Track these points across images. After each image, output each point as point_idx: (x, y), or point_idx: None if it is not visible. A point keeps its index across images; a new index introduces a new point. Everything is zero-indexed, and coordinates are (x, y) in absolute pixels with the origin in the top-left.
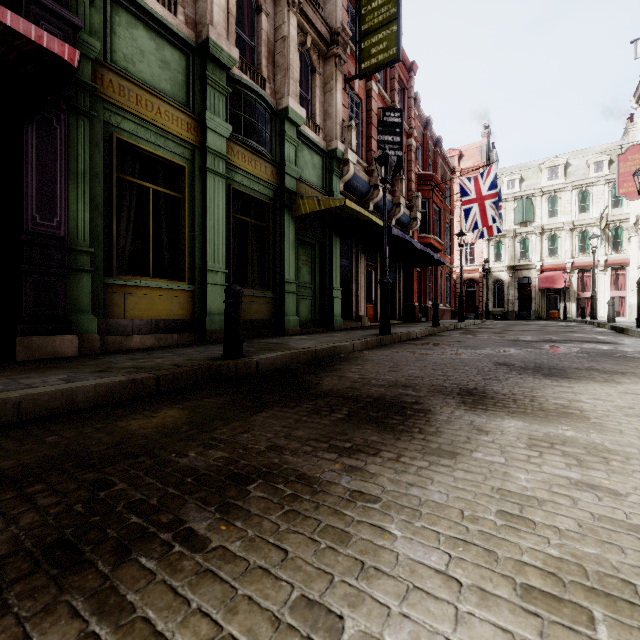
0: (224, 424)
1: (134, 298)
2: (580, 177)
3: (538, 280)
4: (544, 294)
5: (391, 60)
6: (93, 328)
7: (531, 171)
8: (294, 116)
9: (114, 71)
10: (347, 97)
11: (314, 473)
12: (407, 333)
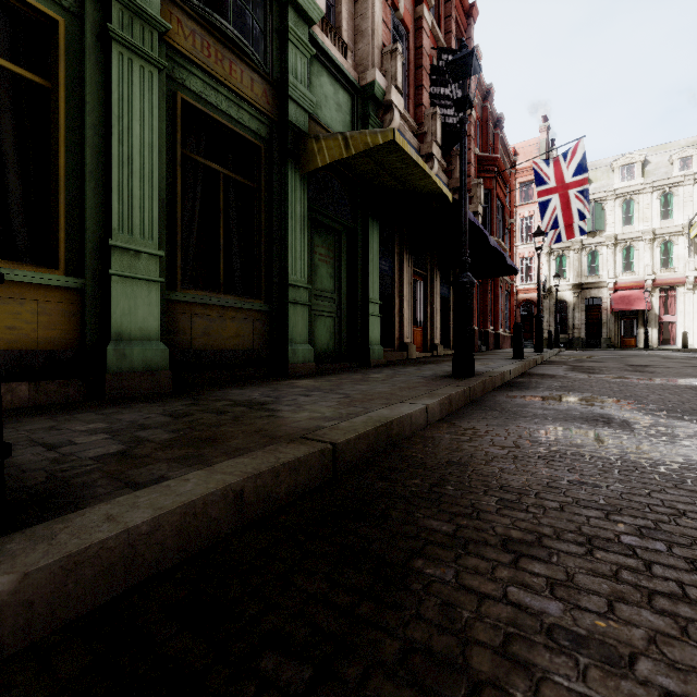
0: None
1: None
2: (661, 177)
3: (611, 301)
4: (618, 318)
5: None
6: None
7: (600, 171)
8: None
9: None
10: (389, 12)
11: None
12: (501, 373)
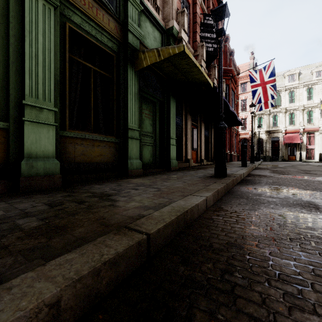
0: None
1: None
2: (307, 80)
3: (284, 138)
4: (287, 146)
5: None
6: None
7: (278, 77)
8: None
9: None
10: None
11: None
12: (240, 175)
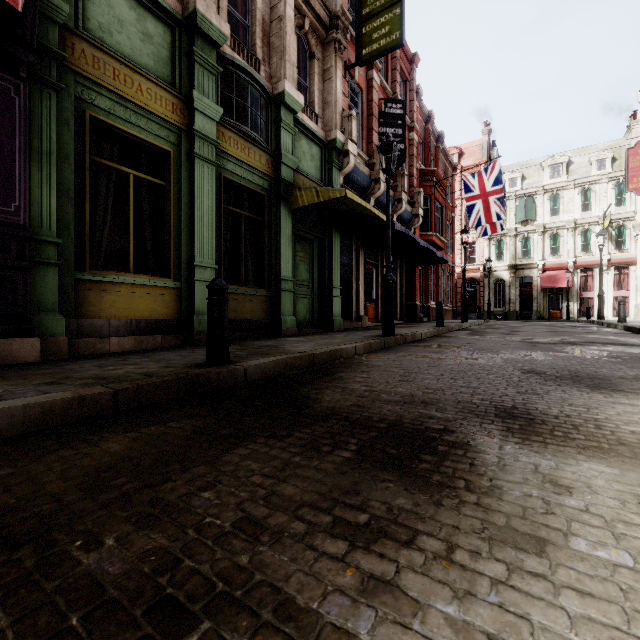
0: (181, 470)
1: (111, 296)
2: (582, 175)
3: (540, 279)
4: (546, 294)
5: (394, 45)
6: (60, 329)
7: (533, 169)
8: (291, 102)
9: (87, 40)
10: (347, 85)
11: (308, 599)
12: (412, 334)
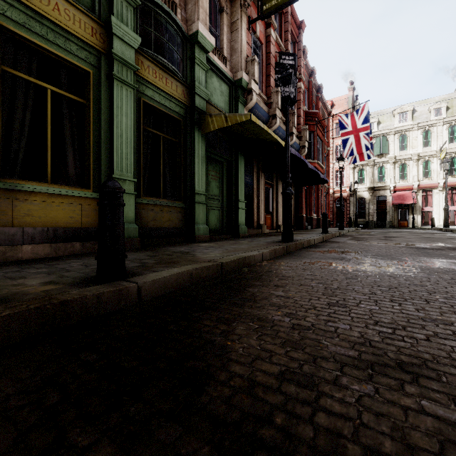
0: None
1: (25, 204)
2: (423, 120)
3: (392, 198)
4: (396, 208)
5: None
6: None
7: (386, 116)
8: (203, 41)
9: None
10: (250, 37)
11: None
12: (308, 240)
